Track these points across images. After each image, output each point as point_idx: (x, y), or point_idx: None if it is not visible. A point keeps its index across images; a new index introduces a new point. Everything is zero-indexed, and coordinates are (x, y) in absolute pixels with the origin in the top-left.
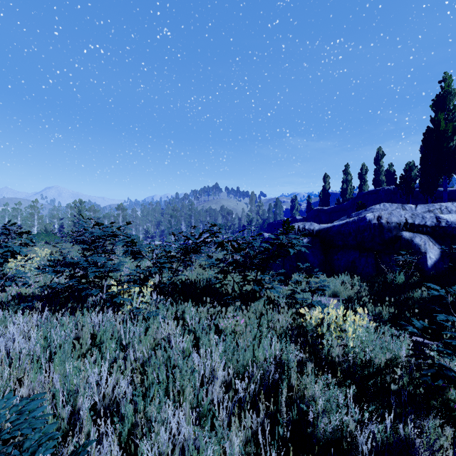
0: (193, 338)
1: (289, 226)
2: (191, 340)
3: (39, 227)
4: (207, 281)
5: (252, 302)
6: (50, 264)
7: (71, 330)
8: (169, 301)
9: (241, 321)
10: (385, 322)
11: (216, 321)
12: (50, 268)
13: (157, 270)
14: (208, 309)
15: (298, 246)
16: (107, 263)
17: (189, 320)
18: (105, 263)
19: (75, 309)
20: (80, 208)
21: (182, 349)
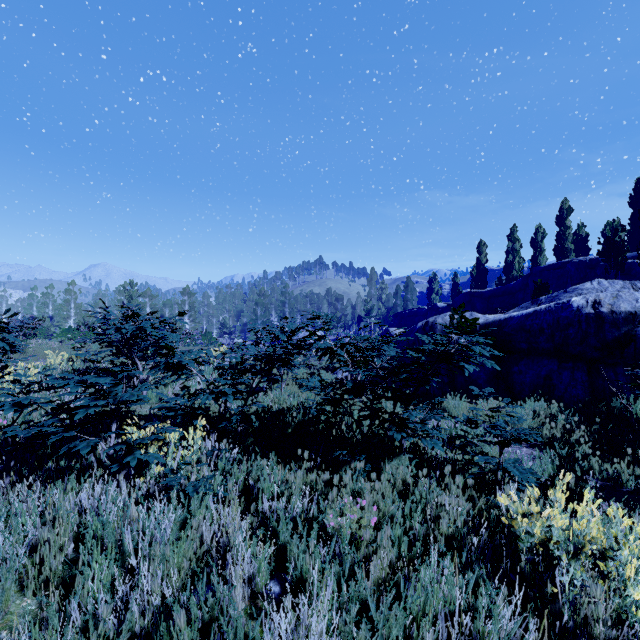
0: (274, 542)
1: (467, 318)
2: (267, 559)
3: (77, 319)
4: (305, 412)
5: (387, 459)
6: (61, 378)
7: (36, 524)
8: (235, 454)
9: (374, 520)
10: (631, 495)
11: (320, 515)
12: (12, 398)
13: (213, 399)
14: (305, 472)
15: (478, 358)
16: (116, 388)
17: (266, 504)
18: (112, 389)
19: (63, 471)
20: (131, 292)
21: (249, 575)
